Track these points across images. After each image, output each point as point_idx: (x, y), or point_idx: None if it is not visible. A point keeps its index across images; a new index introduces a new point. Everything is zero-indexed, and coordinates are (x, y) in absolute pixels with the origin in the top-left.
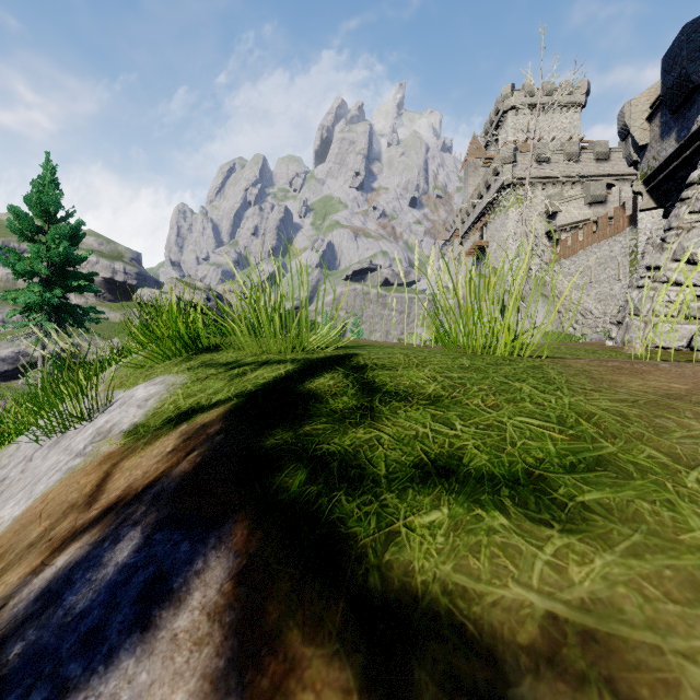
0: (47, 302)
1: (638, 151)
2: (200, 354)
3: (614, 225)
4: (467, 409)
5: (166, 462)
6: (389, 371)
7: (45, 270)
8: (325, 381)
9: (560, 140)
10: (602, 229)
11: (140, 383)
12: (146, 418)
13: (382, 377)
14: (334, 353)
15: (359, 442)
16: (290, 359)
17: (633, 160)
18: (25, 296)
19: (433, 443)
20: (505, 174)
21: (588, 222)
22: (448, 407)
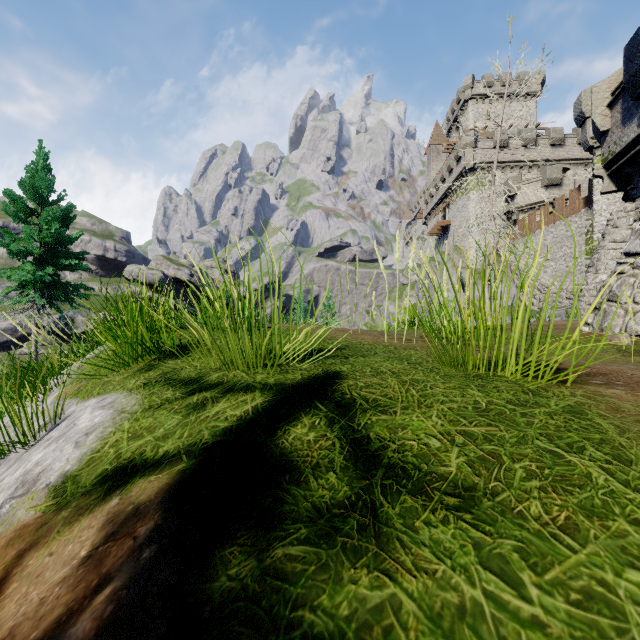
0: (40, 280)
1: (598, 136)
2: (163, 360)
3: (569, 207)
4: (528, 531)
5: (72, 586)
6: (385, 414)
7: (38, 250)
8: (303, 431)
9: (517, 127)
10: (558, 210)
11: (94, 395)
12: (79, 466)
13: (378, 429)
14: (312, 372)
15: (363, 611)
16: (260, 384)
17: (590, 145)
18: (19, 275)
19: (498, 638)
20: (467, 159)
21: (545, 203)
22: (495, 521)
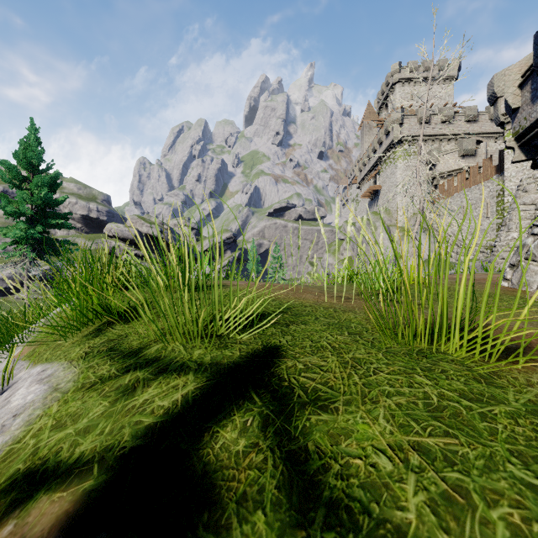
0: (31, 236)
1: (510, 113)
2: (111, 325)
3: (483, 173)
4: None
5: None
6: (326, 412)
7: (29, 211)
8: (232, 436)
9: (437, 106)
10: (473, 176)
11: (41, 361)
12: None
13: (317, 435)
14: (251, 346)
15: None
16: (195, 363)
17: (501, 121)
18: (13, 232)
19: None
20: (395, 133)
21: (461, 171)
22: None
